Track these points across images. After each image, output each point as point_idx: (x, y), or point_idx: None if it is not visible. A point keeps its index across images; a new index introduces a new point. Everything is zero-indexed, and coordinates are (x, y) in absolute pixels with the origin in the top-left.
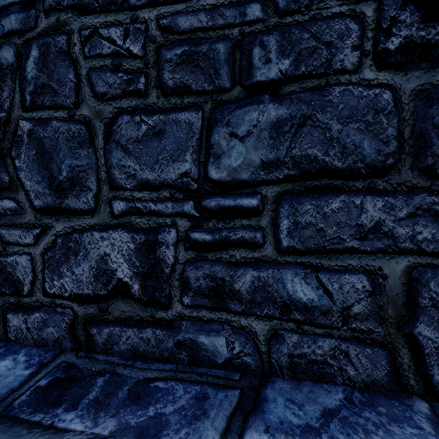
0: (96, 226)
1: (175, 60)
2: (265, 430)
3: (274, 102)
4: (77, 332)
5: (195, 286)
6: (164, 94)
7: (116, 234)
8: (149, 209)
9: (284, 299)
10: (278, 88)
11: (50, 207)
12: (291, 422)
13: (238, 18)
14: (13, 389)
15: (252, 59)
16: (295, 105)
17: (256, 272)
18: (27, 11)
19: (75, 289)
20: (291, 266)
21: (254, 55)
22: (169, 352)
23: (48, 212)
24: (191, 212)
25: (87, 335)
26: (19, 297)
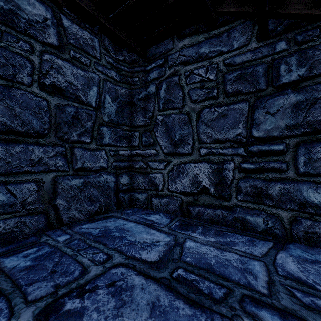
0: (192, 160)
1: (233, 79)
2: (290, 256)
3: (294, 93)
4: (183, 208)
5: (244, 190)
6: (227, 96)
7: (202, 164)
8: (219, 152)
9: (301, 200)
10: (297, 84)
11: (170, 152)
12: (306, 257)
13: (270, 51)
14: (167, 223)
15: (279, 71)
16: (309, 93)
17: (282, 185)
18: (160, 69)
19: (182, 189)
20: (306, 182)
21: (281, 69)
22: (229, 222)
23: (170, 155)
24: (242, 153)
25: (187, 210)
26: (157, 191)
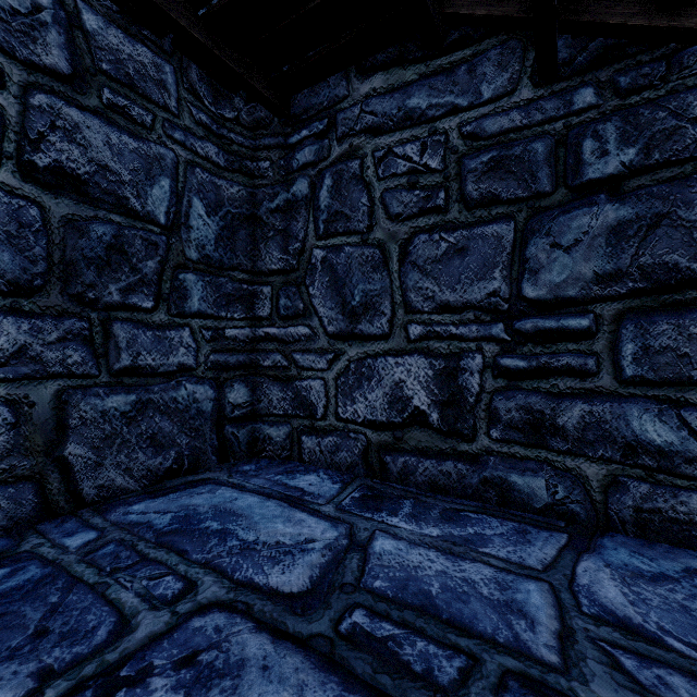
0: (390, 351)
1: (480, 168)
2: (604, 565)
3: (612, 202)
4: (370, 459)
5: (506, 418)
6: (468, 207)
7: (413, 359)
8: (450, 333)
9: (627, 439)
10: (619, 184)
11: (343, 333)
12: (638, 567)
13: (562, 109)
14: (334, 495)
15: (581, 154)
16: (645, 203)
17: (587, 406)
18: (320, 142)
19: (368, 415)
20: (637, 400)
21: (584, 150)
22: (473, 489)
23: (341, 338)
24: (500, 335)
25: (381, 462)
26: (313, 420)
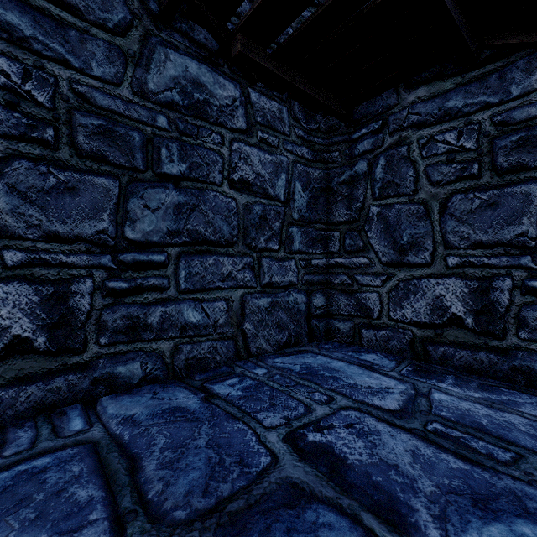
0: (432, 274)
1: (510, 146)
2: None
3: None
4: (415, 347)
5: (533, 324)
6: (498, 174)
7: (450, 281)
8: (483, 263)
9: None
10: None
11: (393, 262)
12: None
13: None
14: (393, 367)
15: None
16: None
17: None
18: (376, 136)
19: (413, 318)
20: None
21: None
22: (503, 373)
23: (392, 265)
24: (527, 265)
25: (424, 350)
26: (370, 319)
